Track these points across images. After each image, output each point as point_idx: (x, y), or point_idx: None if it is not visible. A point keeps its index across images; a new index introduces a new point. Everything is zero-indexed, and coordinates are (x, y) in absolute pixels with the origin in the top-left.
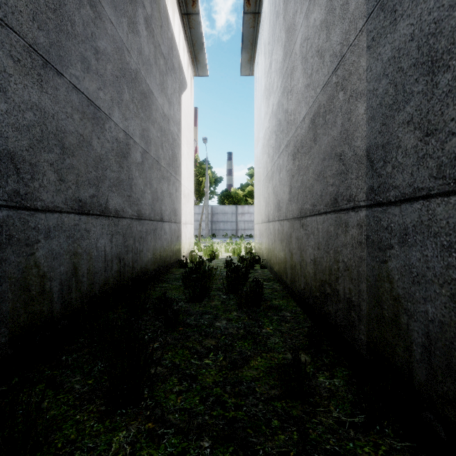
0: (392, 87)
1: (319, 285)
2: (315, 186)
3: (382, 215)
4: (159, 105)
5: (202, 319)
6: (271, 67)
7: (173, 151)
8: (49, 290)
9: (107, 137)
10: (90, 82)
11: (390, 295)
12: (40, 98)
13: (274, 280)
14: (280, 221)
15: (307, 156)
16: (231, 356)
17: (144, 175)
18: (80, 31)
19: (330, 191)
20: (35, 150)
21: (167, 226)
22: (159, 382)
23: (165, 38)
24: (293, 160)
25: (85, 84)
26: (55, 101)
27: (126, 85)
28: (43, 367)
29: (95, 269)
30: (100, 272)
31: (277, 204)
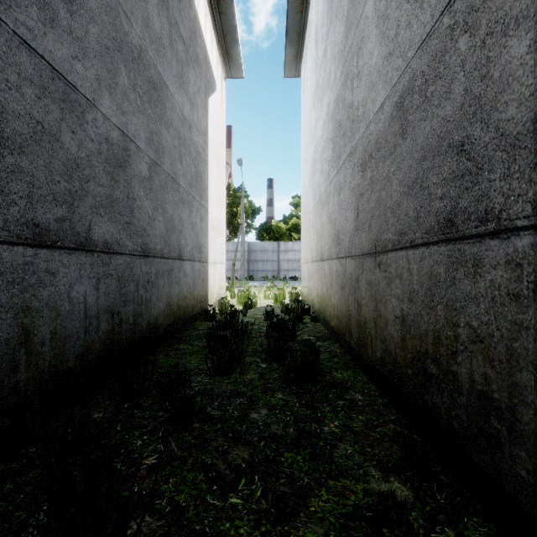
0: None
1: (412, 358)
2: (405, 203)
3: None
4: (177, 103)
5: (231, 406)
6: (325, 55)
7: (197, 168)
8: None
9: (90, 134)
10: (57, 43)
11: None
12: None
13: (331, 338)
14: (340, 259)
15: (388, 161)
16: (276, 487)
17: (154, 196)
18: None
19: (436, 208)
20: None
21: (189, 267)
22: None
23: (185, 16)
24: (361, 172)
25: (46, 44)
26: None
27: (123, 64)
28: None
29: (66, 331)
30: (77, 335)
31: (335, 237)
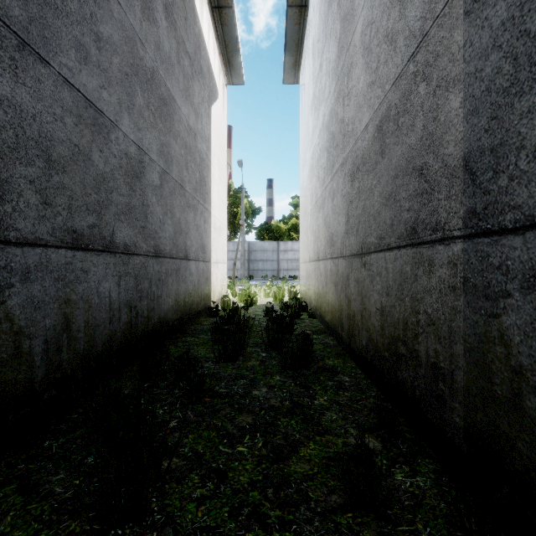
0: (508, 63)
1: (389, 342)
2: (383, 212)
3: (492, 249)
4: (184, 115)
5: (235, 386)
6: (321, 69)
7: (201, 173)
8: (28, 351)
9: (114, 151)
10: (89, 77)
11: (505, 364)
12: (15, 91)
13: (326, 332)
14: (333, 259)
15: (371, 174)
16: (274, 441)
17: (164, 202)
18: (75, 9)
19: (405, 218)
20: (6, 161)
21: (194, 266)
22: (173, 483)
23: (191, 33)
24: (351, 182)
25: (81, 79)
26: (38, 97)
27: (139, 86)
28: (16, 458)
29: (95, 321)
30: (104, 325)
31: (329, 238)
